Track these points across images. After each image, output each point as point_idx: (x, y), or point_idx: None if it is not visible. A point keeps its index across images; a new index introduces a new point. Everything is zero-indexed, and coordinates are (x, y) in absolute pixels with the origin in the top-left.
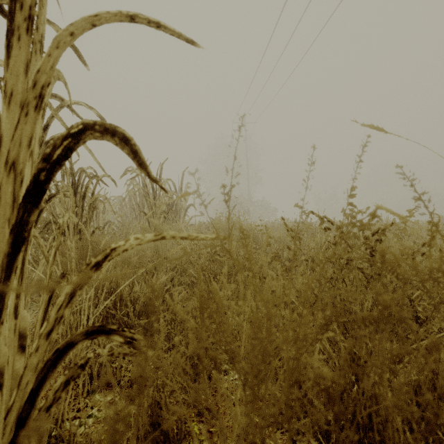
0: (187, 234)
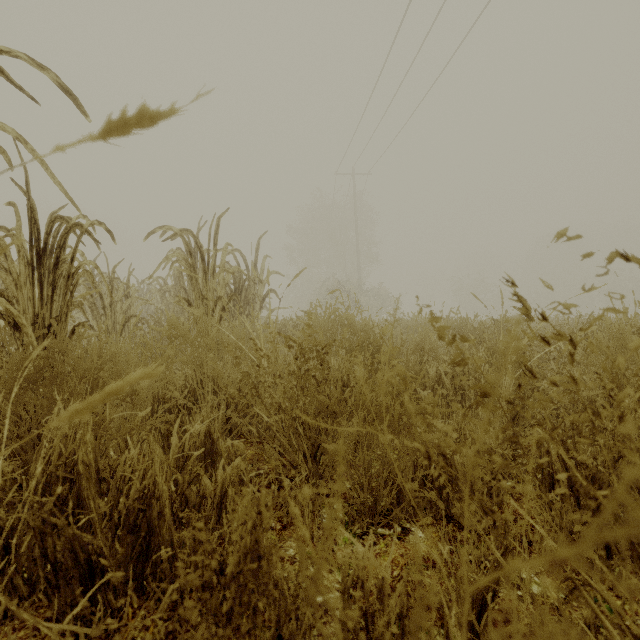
0: None
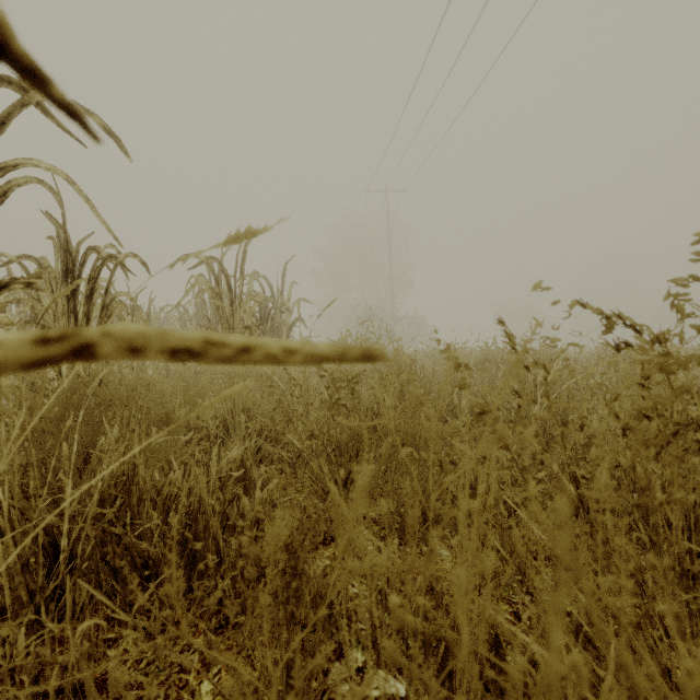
0: (201, 337)
